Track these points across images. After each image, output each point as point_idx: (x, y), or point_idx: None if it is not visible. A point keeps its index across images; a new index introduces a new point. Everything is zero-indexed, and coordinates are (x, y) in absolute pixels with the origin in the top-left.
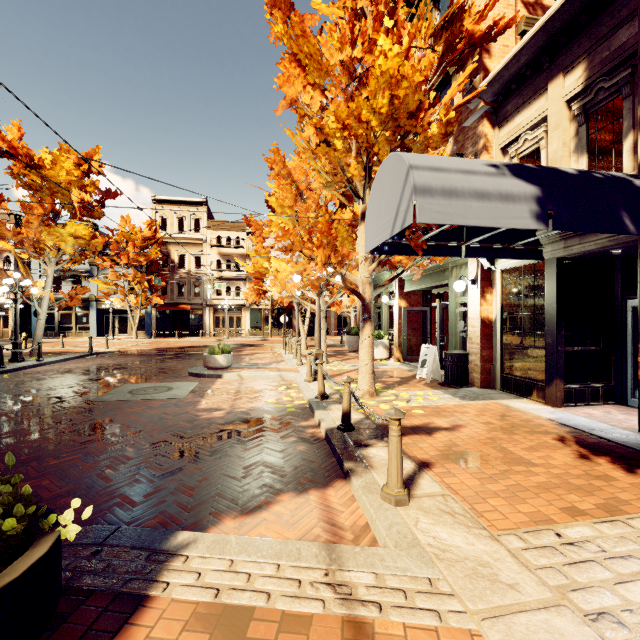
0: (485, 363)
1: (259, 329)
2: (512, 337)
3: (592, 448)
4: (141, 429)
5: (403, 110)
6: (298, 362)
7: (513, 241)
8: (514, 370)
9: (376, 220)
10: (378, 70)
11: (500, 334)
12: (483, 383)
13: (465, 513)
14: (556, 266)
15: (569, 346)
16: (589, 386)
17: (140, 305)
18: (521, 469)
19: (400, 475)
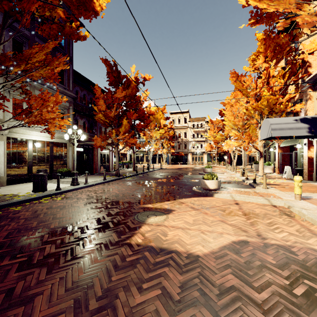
0: (310, 172)
1: (210, 162)
2: None
3: None
4: None
5: (271, 104)
6: (235, 172)
7: None
8: None
9: (263, 132)
10: (263, 98)
11: (315, 162)
12: (309, 179)
13: (278, 190)
14: None
15: None
16: None
17: (166, 152)
18: None
19: (265, 184)
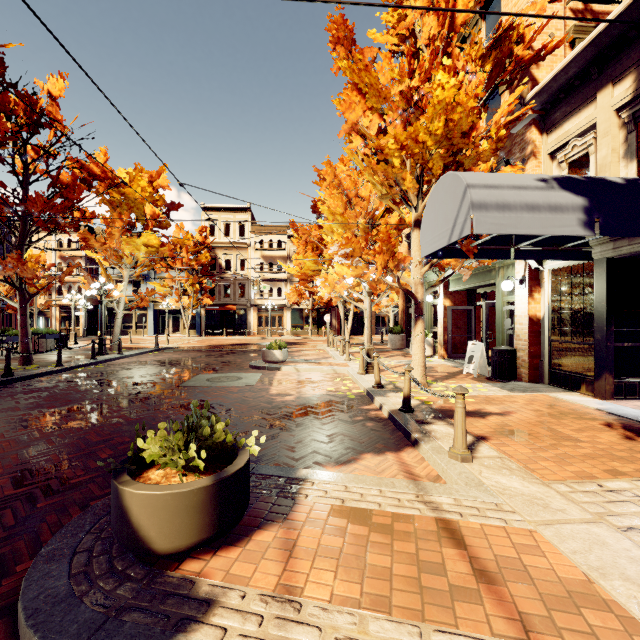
0: (533, 359)
1: (299, 328)
2: (560, 334)
3: (638, 432)
4: (232, 407)
5: (457, 131)
6: (346, 358)
7: (561, 243)
8: (562, 365)
9: (432, 229)
10: (435, 99)
11: (548, 331)
12: (531, 378)
13: (520, 469)
14: (605, 266)
15: (619, 342)
16: (639, 381)
17: (192, 306)
18: (569, 444)
19: (464, 439)
